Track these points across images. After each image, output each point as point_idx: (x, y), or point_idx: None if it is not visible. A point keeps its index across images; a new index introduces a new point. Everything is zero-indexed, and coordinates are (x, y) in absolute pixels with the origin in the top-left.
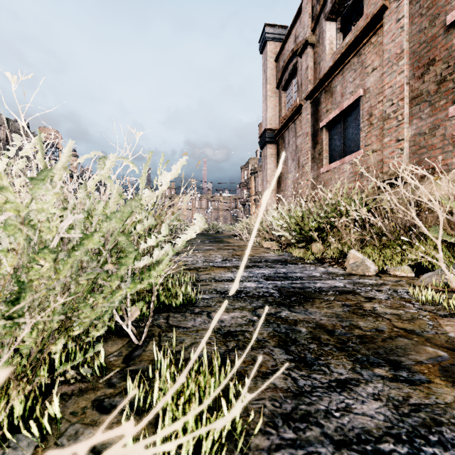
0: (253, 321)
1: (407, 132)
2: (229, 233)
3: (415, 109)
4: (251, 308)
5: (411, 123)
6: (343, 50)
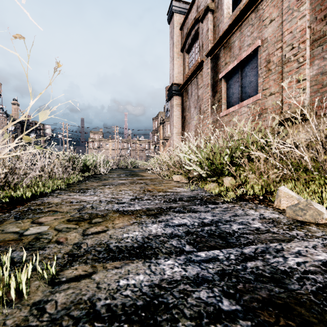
0: None
1: (308, 73)
2: (143, 167)
3: (317, 50)
4: None
5: (312, 64)
6: (242, 7)
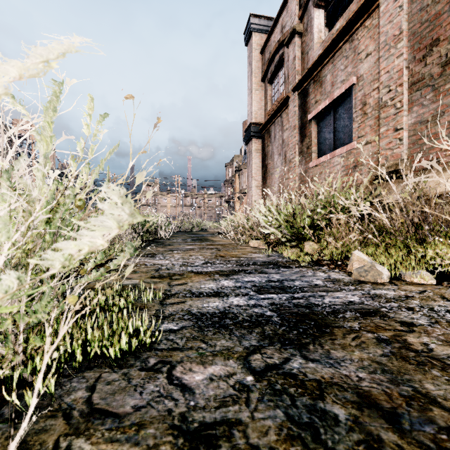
0: (246, 389)
1: (407, 121)
2: (213, 231)
3: (416, 95)
4: (241, 351)
5: (411, 110)
6: (334, 36)
